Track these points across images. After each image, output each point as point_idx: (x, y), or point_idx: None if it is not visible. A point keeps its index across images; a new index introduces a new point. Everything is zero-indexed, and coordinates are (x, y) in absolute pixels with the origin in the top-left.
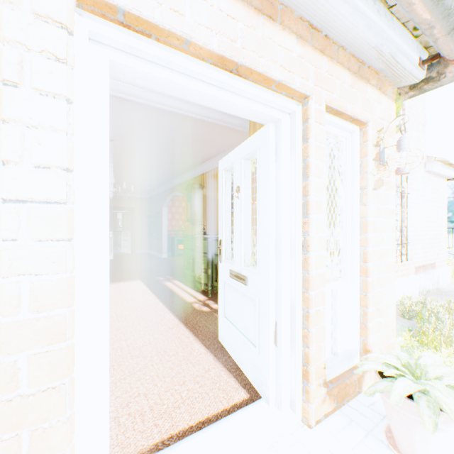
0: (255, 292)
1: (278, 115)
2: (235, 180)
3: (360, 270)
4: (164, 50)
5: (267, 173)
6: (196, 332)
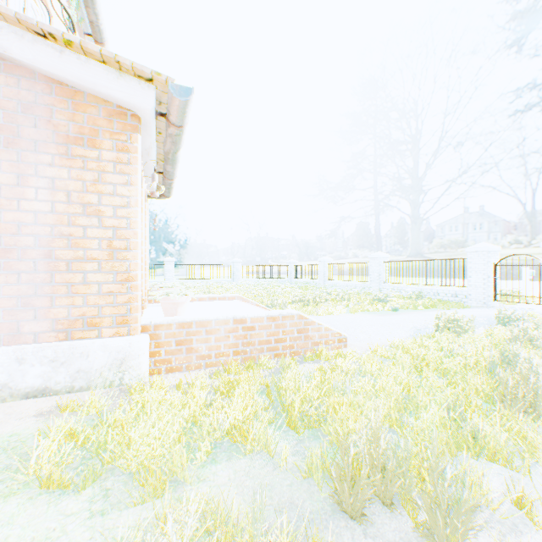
0: None
1: None
2: None
3: None
4: None
5: None
6: None
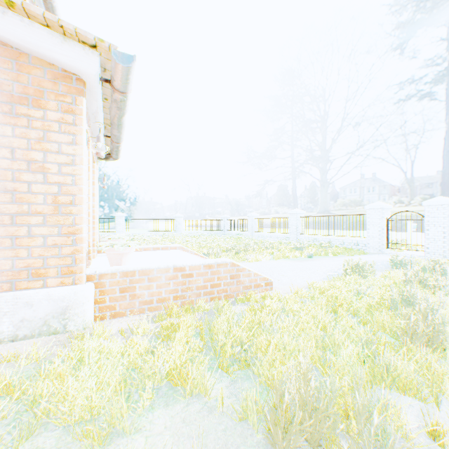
0: None
1: None
2: None
3: None
4: None
5: None
6: None
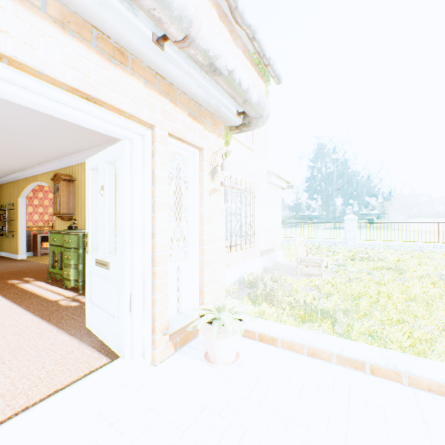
0: (116, 274)
1: (132, 136)
2: (100, 180)
3: (200, 252)
4: (17, 74)
5: (124, 178)
6: (62, 325)
